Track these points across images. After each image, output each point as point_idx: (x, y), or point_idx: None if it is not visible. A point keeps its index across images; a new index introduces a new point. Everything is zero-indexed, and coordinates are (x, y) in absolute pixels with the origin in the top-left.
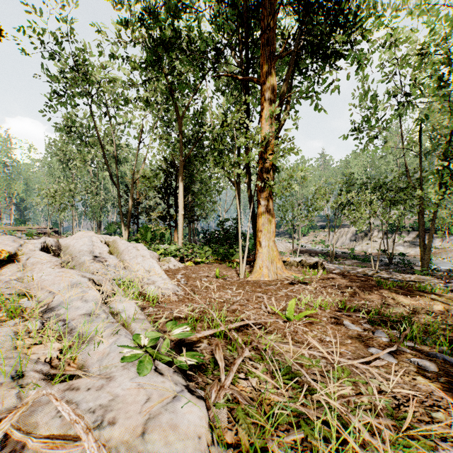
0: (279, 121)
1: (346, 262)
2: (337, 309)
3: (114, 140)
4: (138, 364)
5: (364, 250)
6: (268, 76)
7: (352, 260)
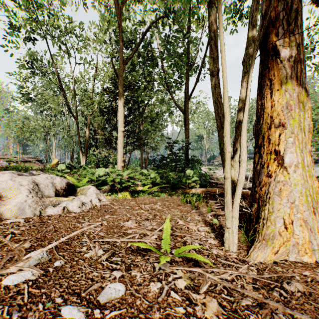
0: None
1: None
2: None
3: (73, 77)
4: None
5: None
6: None
7: None
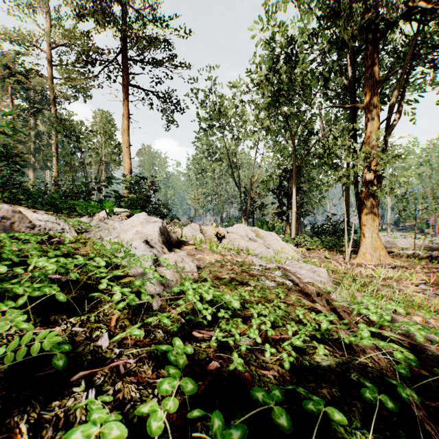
0: (387, 127)
1: None
2: (424, 283)
3: (237, 154)
4: (305, 262)
5: None
6: (371, 102)
7: None
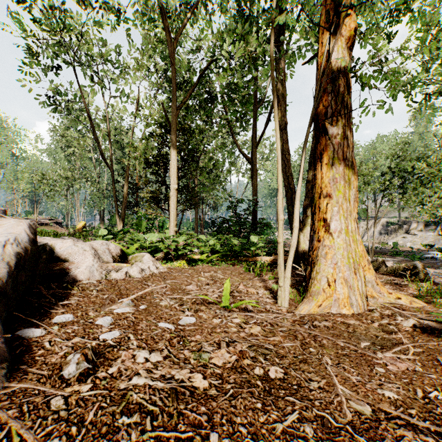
0: None
1: (390, 260)
2: None
3: (107, 114)
4: None
5: (401, 245)
6: None
7: (395, 256)
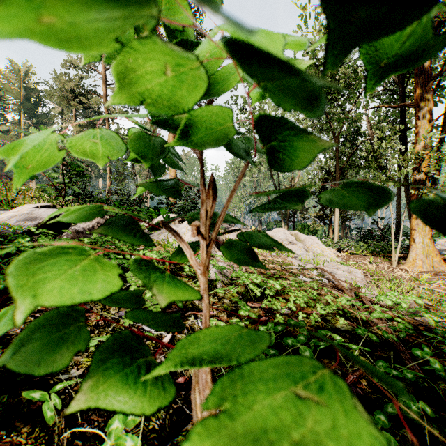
0: (443, 124)
1: None
2: None
3: None
4: (342, 263)
5: None
6: (422, 99)
7: None
